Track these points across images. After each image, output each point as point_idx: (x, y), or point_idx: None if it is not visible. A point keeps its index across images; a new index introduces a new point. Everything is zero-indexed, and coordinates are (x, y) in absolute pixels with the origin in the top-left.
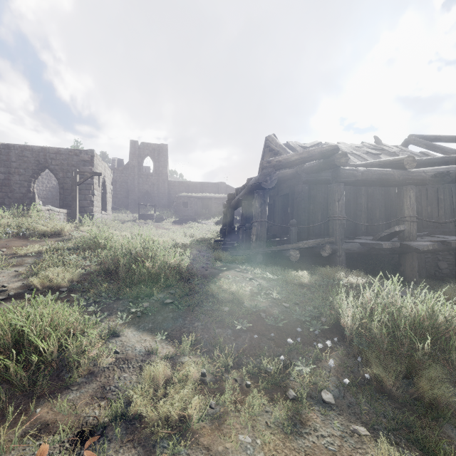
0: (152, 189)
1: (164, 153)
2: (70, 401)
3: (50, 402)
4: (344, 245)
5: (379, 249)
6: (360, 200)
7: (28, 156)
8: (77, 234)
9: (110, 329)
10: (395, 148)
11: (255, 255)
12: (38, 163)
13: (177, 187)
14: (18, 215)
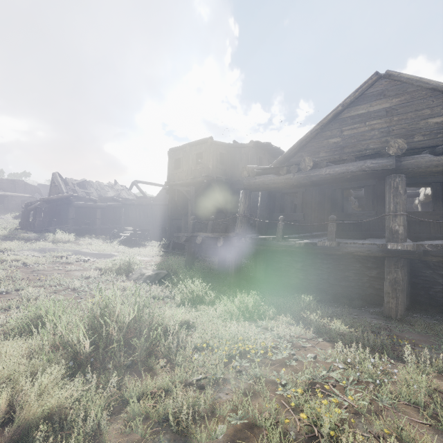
0: None
1: None
2: None
3: None
4: (73, 227)
5: (87, 228)
6: (91, 211)
7: None
8: None
9: None
10: (120, 188)
11: (36, 230)
12: None
13: None
14: None
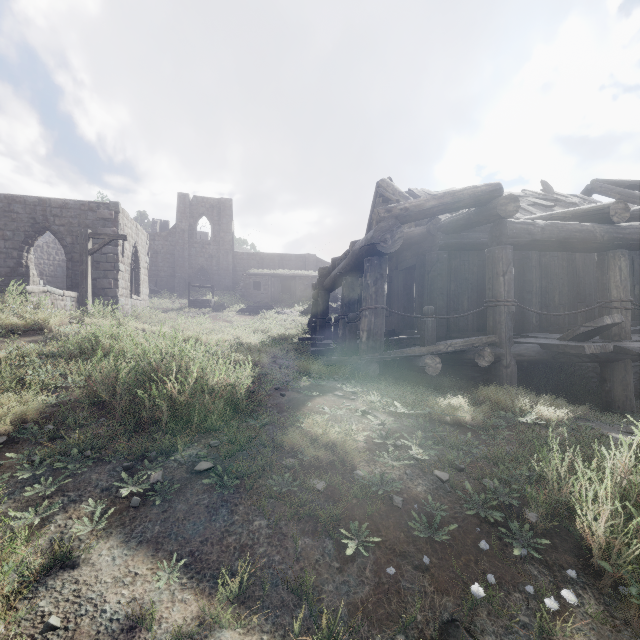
0: (209, 264)
1: (227, 212)
2: None
3: None
4: (514, 348)
5: (571, 354)
6: (530, 276)
7: (18, 211)
8: (68, 329)
9: (55, 551)
10: (574, 198)
11: (367, 365)
12: (34, 222)
13: (245, 261)
14: None
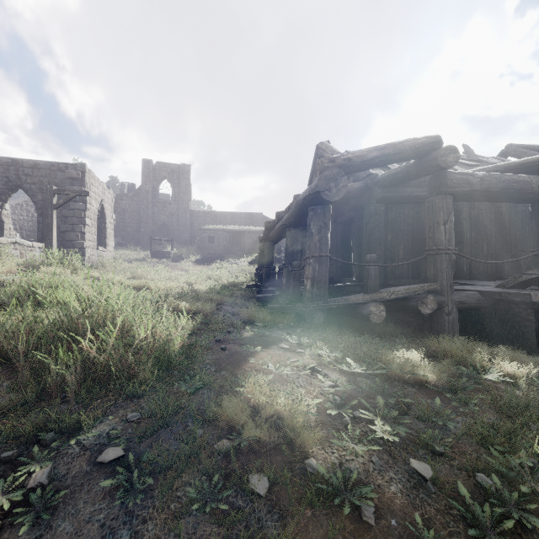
0: (170, 221)
1: (185, 176)
2: None
3: None
4: (455, 295)
5: (509, 301)
6: (461, 227)
7: None
8: (11, 277)
9: None
10: (494, 159)
11: (311, 313)
12: (8, 180)
13: (201, 218)
14: None
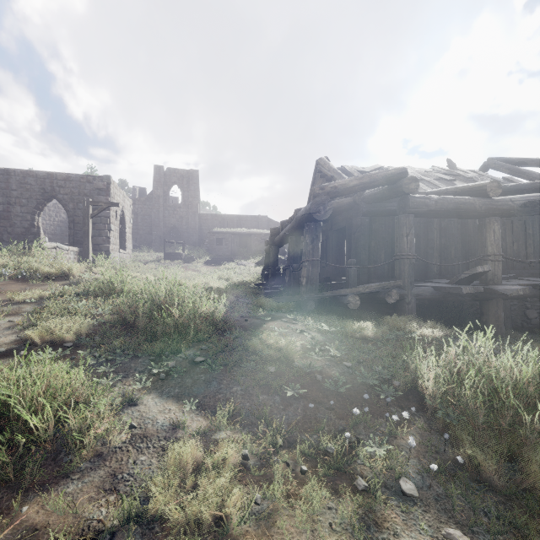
0: (180, 224)
1: (194, 181)
2: (69, 495)
3: (41, 496)
4: (414, 290)
5: (456, 294)
6: (432, 235)
7: (31, 183)
8: (88, 276)
9: (125, 396)
10: (472, 173)
11: (305, 302)
12: (44, 192)
13: (209, 221)
14: (18, 253)
